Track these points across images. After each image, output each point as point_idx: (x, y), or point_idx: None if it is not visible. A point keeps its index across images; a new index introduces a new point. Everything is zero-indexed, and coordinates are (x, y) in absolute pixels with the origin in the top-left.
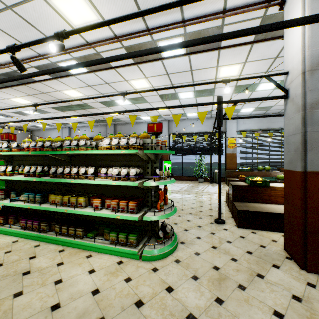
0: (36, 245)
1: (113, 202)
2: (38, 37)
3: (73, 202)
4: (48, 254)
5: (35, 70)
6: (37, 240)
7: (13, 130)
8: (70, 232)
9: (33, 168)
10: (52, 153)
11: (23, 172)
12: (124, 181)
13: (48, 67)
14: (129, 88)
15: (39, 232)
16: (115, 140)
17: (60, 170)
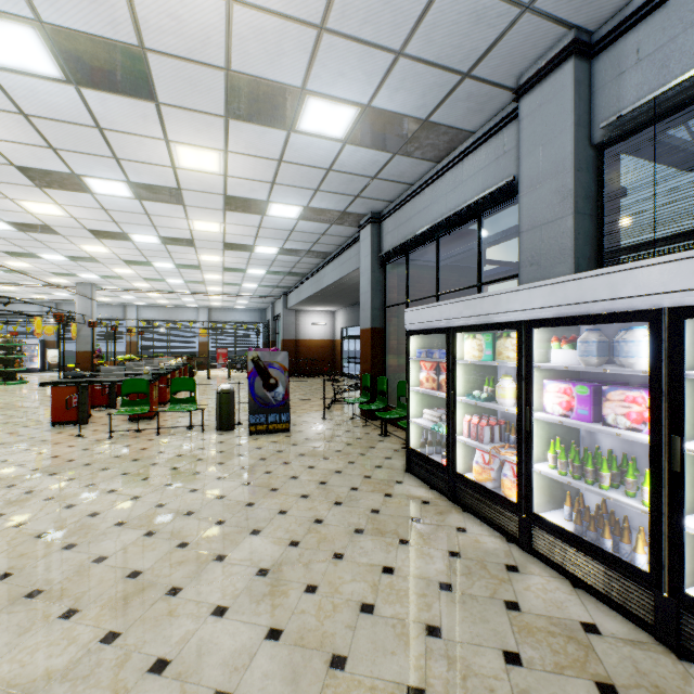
0: None
1: None
2: None
3: None
4: None
5: None
6: None
7: None
8: None
9: None
10: None
11: None
12: None
13: None
14: None
15: None
16: None
17: None
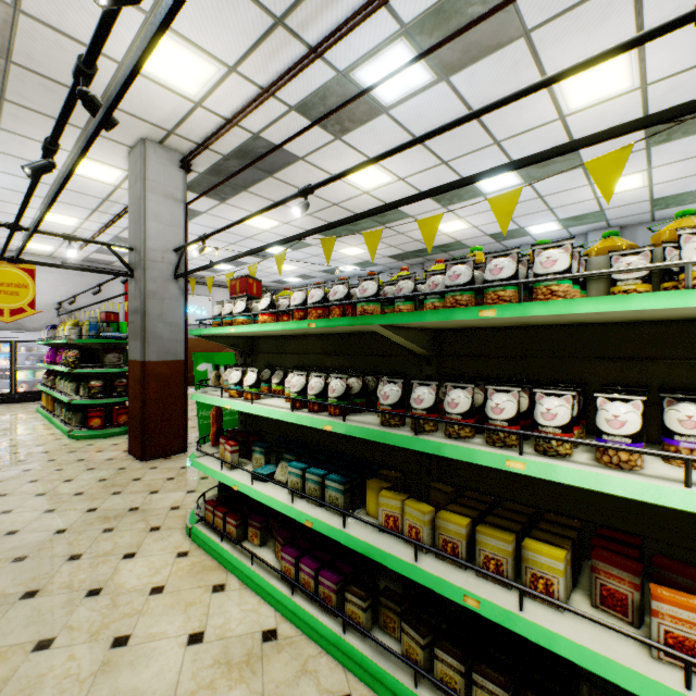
0: None
1: None
2: None
3: (492, 554)
4: None
5: (296, 119)
6: (334, 659)
7: (253, 273)
8: None
9: (316, 379)
10: (388, 325)
11: (280, 388)
12: None
13: (325, 98)
14: (540, 120)
15: (339, 619)
16: None
17: (425, 395)
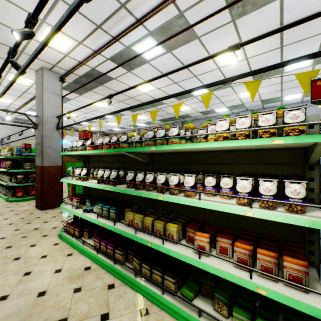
0: (109, 285)
1: (241, 249)
2: (112, 8)
3: (158, 229)
4: (125, 317)
5: (110, 63)
6: (110, 274)
7: (90, 128)
8: (154, 277)
9: (107, 172)
10: (128, 152)
11: (97, 176)
12: (274, 210)
13: (122, 56)
14: (210, 68)
15: (113, 260)
16: (244, 120)
17: (140, 176)
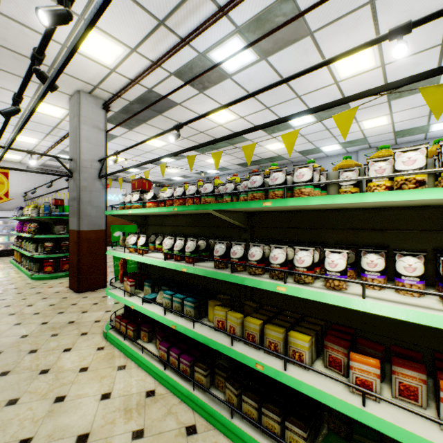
0: (188, 428)
1: None
2: None
3: (272, 340)
4: None
5: (174, 81)
6: (187, 405)
7: (147, 176)
8: (266, 422)
9: (179, 241)
10: (218, 210)
11: (160, 247)
12: None
13: (192, 68)
14: (323, 84)
15: (191, 383)
16: None
17: (237, 250)
